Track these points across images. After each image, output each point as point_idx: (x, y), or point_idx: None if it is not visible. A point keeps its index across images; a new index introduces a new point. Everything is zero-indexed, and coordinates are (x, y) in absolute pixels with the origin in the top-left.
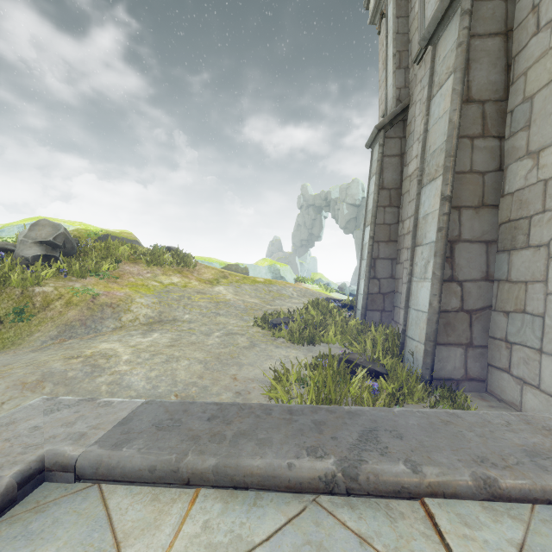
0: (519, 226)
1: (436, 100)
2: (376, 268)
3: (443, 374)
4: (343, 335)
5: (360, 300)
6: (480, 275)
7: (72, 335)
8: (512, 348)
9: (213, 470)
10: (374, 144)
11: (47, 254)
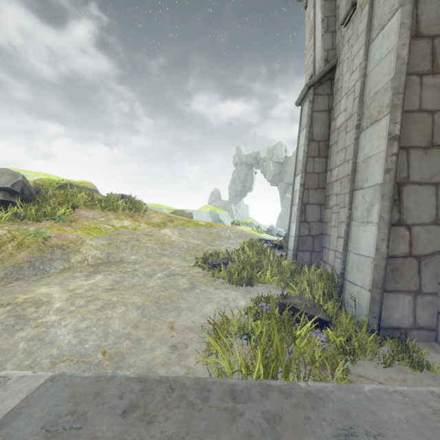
0: None
1: (377, 42)
2: (306, 213)
3: (391, 323)
4: (279, 275)
5: (291, 241)
6: (430, 219)
7: (18, 277)
8: None
9: None
10: (304, 101)
11: (5, 200)
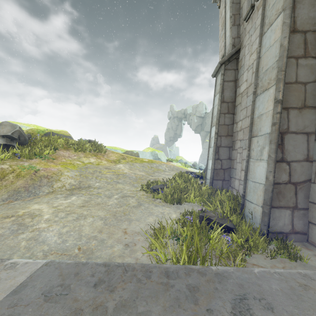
0: None
1: (267, 35)
2: (219, 153)
3: (276, 229)
4: (200, 197)
5: (208, 173)
6: (303, 157)
7: (17, 198)
8: None
9: None
10: (217, 74)
11: (7, 144)
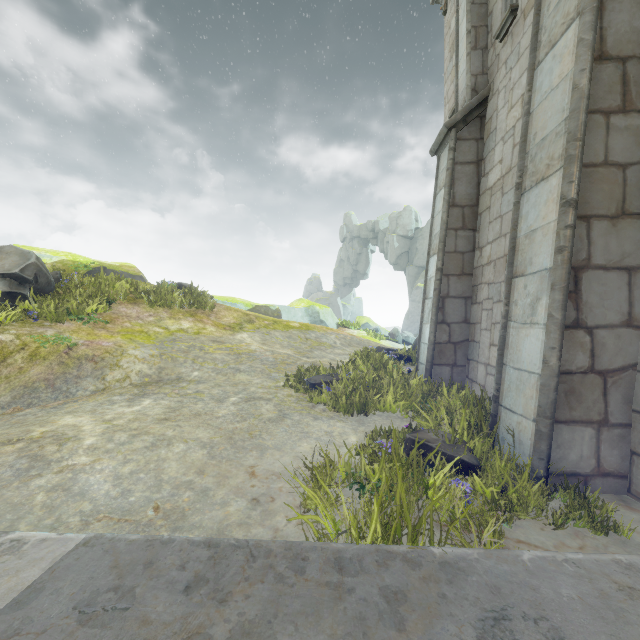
0: None
1: (545, 66)
2: (445, 310)
3: (564, 467)
4: (406, 400)
5: (423, 351)
6: (620, 318)
7: (31, 402)
8: None
9: None
10: (442, 149)
11: (11, 291)
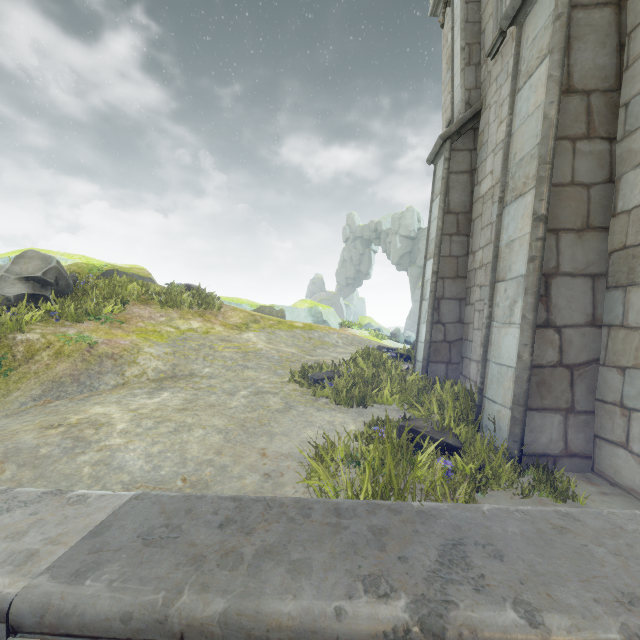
0: (639, 254)
1: (524, 94)
2: (440, 310)
3: (536, 449)
4: (402, 394)
5: (420, 350)
6: (585, 319)
7: (60, 395)
8: (631, 415)
9: (220, 620)
10: (438, 159)
11: (35, 293)
